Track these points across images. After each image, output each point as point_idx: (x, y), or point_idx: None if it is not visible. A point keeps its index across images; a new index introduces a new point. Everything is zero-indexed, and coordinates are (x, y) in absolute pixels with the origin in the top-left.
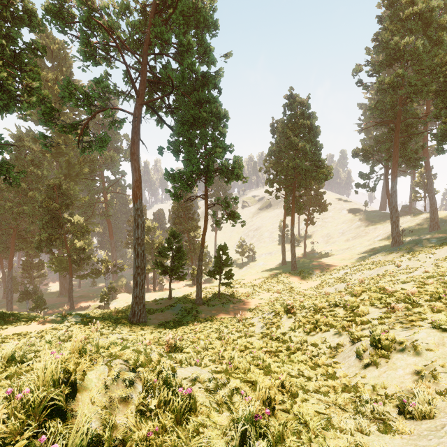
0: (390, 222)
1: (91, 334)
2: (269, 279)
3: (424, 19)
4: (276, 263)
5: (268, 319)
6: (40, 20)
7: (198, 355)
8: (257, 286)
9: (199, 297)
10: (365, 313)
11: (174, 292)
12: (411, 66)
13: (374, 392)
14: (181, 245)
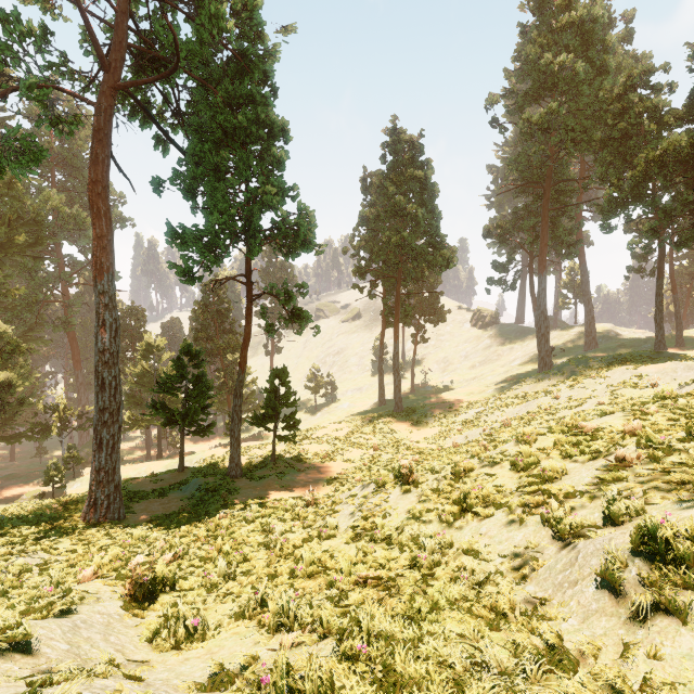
0: (538, 335)
1: None
2: (360, 428)
3: (585, 33)
4: (369, 404)
5: (364, 497)
6: None
7: (211, 593)
8: (340, 439)
9: (235, 463)
10: (559, 473)
11: (195, 459)
12: (566, 102)
13: None
14: (203, 371)
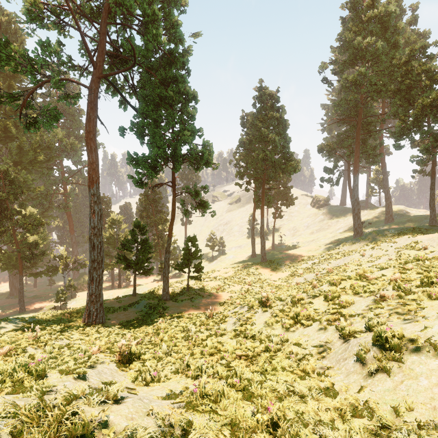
0: (353, 214)
1: (23, 343)
2: (240, 272)
3: (383, 22)
4: (245, 256)
5: (241, 314)
6: None
7: (159, 362)
8: (227, 278)
9: (166, 292)
10: (350, 303)
11: (141, 289)
12: (371, 66)
13: (396, 416)
14: (147, 237)
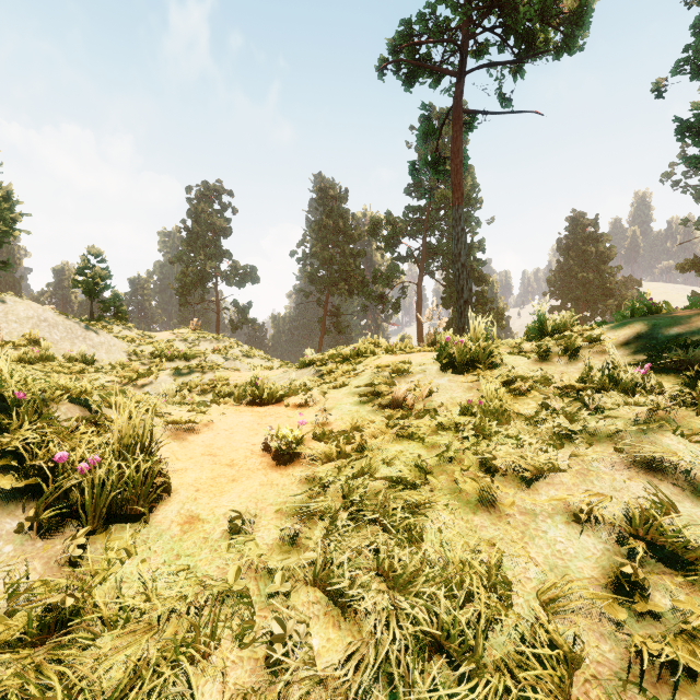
0: None
1: None
2: None
3: None
4: None
5: None
6: (362, 234)
7: None
8: None
9: None
10: None
11: None
12: None
13: None
14: None
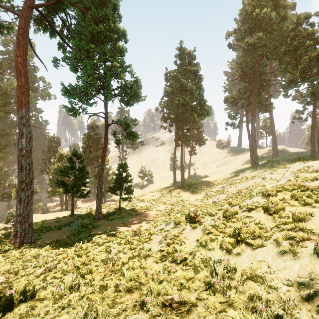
0: (251, 149)
1: None
2: (164, 194)
3: None
4: (168, 184)
5: (167, 231)
6: None
7: (56, 303)
8: (154, 200)
9: (99, 212)
10: (306, 215)
11: (82, 210)
12: (266, 34)
13: None
14: (84, 165)
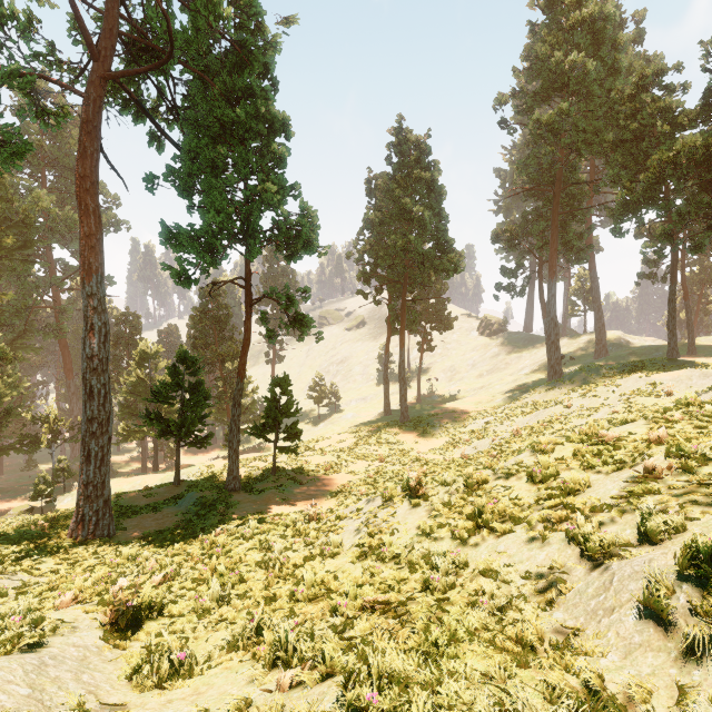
0: (547, 342)
1: None
2: (365, 439)
3: (596, 32)
4: (374, 414)
5: (369, 512)
6: None
7: (203, 619)
8: (344, 450)
9: (234, 476)
10: (581, 485)
11: (193, 472)
12: (577, 102)
13: None
14: (200, 380)
